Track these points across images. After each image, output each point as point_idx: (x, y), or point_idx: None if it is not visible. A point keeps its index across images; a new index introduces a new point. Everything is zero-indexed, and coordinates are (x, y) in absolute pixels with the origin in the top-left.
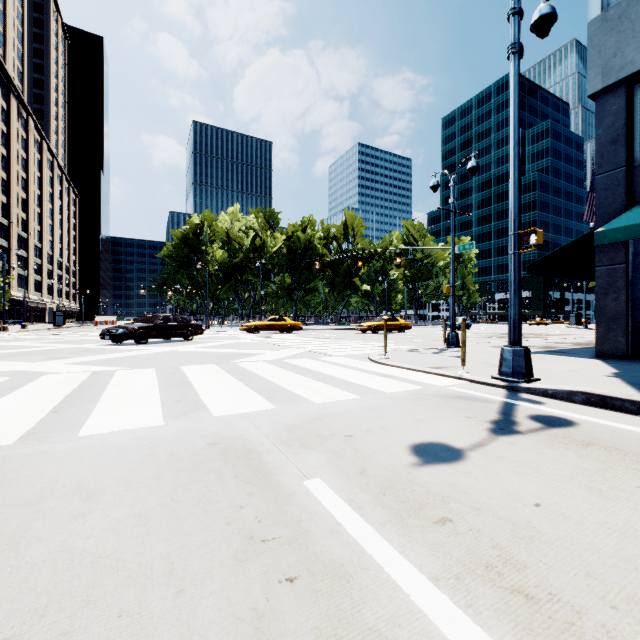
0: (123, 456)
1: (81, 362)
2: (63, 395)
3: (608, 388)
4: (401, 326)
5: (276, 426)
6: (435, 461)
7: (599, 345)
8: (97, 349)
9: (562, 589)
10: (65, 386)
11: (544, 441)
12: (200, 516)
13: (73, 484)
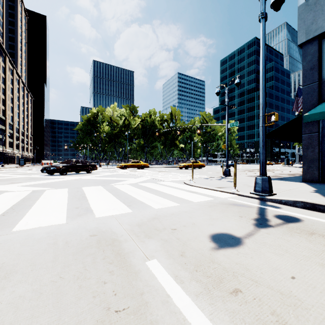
0: (36, 245)
1: (28, 185)
2: (11, 204)
3: (315, 199)
4: (200, 165)
5: (131, 223)
6: (225, 246)
7: (304, 175)
8: (39, 178)
9: None
10: (14, 199)
11: (286, 231)
12: (76, 291)
13: None
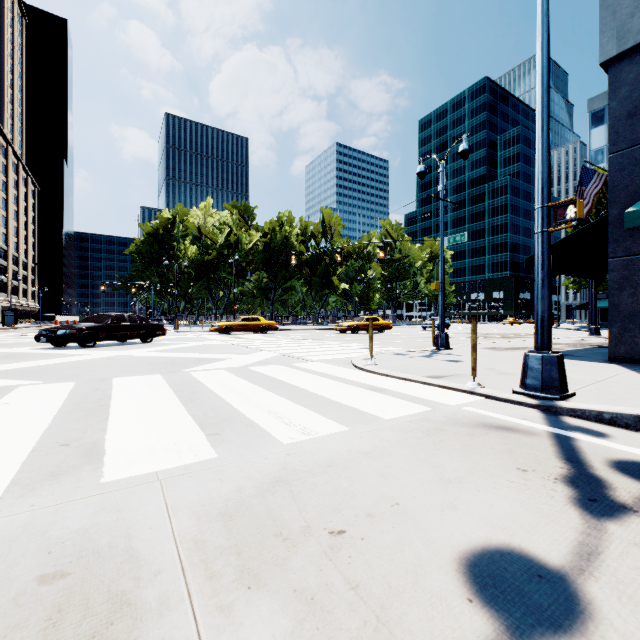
0: None
1: None
2: None
3: None
4: (381, 326)
5: (205, 507)
6: (535, 628)
7: (613, 347)
8: (26, 354)
9: None
10: None
11: None
12: None
13: None
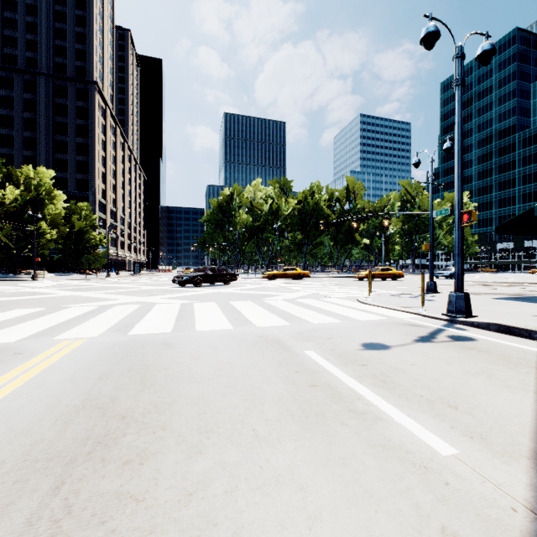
0: (221, 338)
1: (170, 297)
2: (175, 314)
3: (520, 322)
4: (394, 275)
5: (291, 332)
6: (372, 349)
7: None
8: (172, 290)
9: (399, 382)
10: (172, 310)
11: (444, 346)
12: (261, 357)
13: (206, 345)
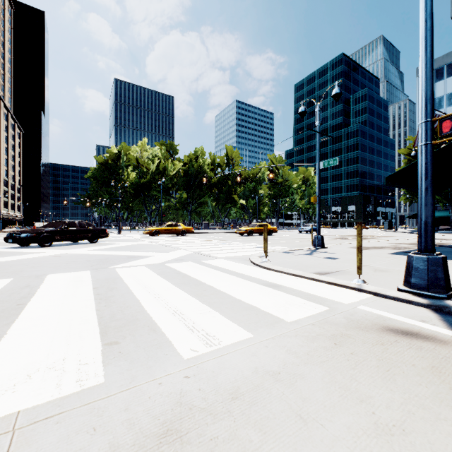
0: None
1: None
2: None
3: None
4: (269, 230)
5: None
6: None
7: None
8: None
9: None
10: None
11: None
12: None
13: None
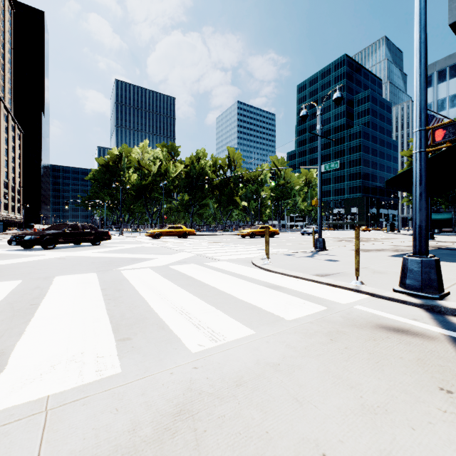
0: None
1: None
2: None
3: None
4: (271, 232)
5: None
6: None
7: None
8: None
9: None
10: None
11: None
12: None
13: None
